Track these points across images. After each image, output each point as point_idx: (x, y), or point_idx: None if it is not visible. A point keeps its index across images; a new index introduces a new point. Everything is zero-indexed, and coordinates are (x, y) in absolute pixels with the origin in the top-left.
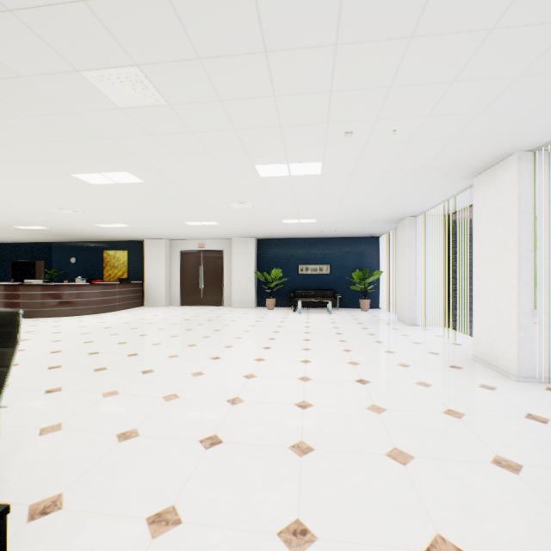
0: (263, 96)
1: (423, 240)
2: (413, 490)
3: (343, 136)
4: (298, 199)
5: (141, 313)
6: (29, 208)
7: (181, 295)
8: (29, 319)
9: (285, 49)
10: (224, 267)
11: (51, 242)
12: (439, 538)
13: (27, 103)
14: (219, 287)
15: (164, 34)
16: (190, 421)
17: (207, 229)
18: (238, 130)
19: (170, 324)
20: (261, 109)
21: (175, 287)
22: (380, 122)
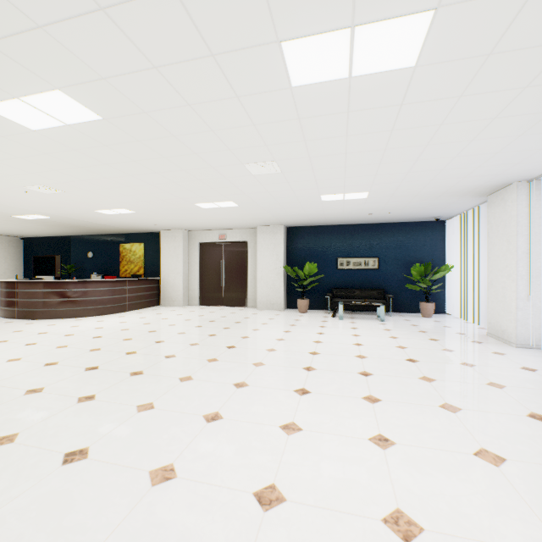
0: None
1: (540, 217)
2: None
3: None
4: (351, 149)
5: (150, 315)
6: (0, 187)
7: (200, 293)
8: (24, 321)
9: None
10: (248, 261)
11: (69, 236)
12: None
13: None
14: (242, 284)
15: None
16: None
17: (225, 214)
18: None
19: (175, 333)
20: None
21: (193, 285)
22: None
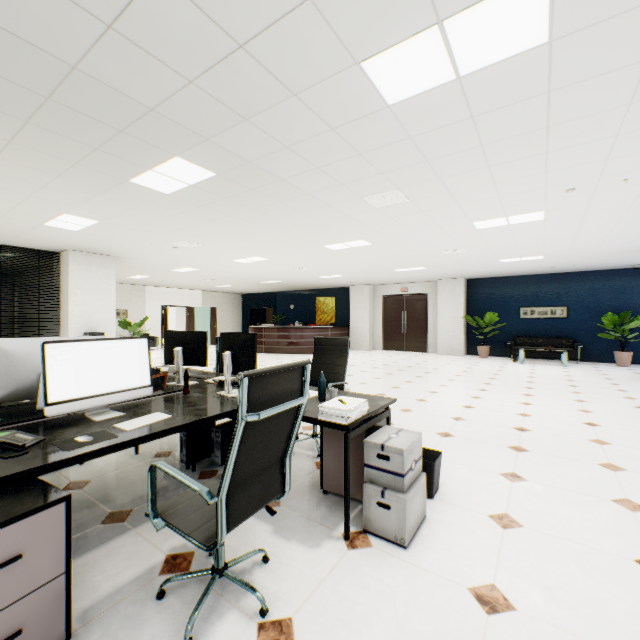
0: (485, 185)
1: None
2: (615, 481)
3: (565, 192)
4: (518, 240)
5: (351, 355)
6: (280, 269)
7: (383, 340)
8: (272, 354)
9: (504, 163)
10: (428, 311)
11: (275, 292)
12: (625, 499)
13: (323, 215)
14: (422, 332)
15: (419, 175)
16: (426, 423)
17: (412, 274)
18: (460, 205)
19: (381, 364)
20: (482, 191)
21: (377, 332)
22: (605, 178)
